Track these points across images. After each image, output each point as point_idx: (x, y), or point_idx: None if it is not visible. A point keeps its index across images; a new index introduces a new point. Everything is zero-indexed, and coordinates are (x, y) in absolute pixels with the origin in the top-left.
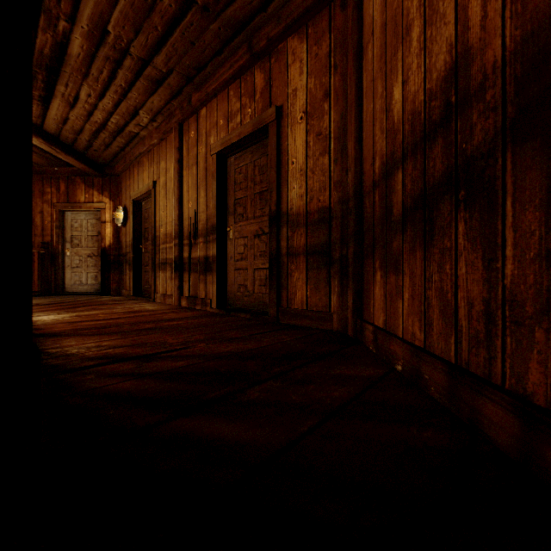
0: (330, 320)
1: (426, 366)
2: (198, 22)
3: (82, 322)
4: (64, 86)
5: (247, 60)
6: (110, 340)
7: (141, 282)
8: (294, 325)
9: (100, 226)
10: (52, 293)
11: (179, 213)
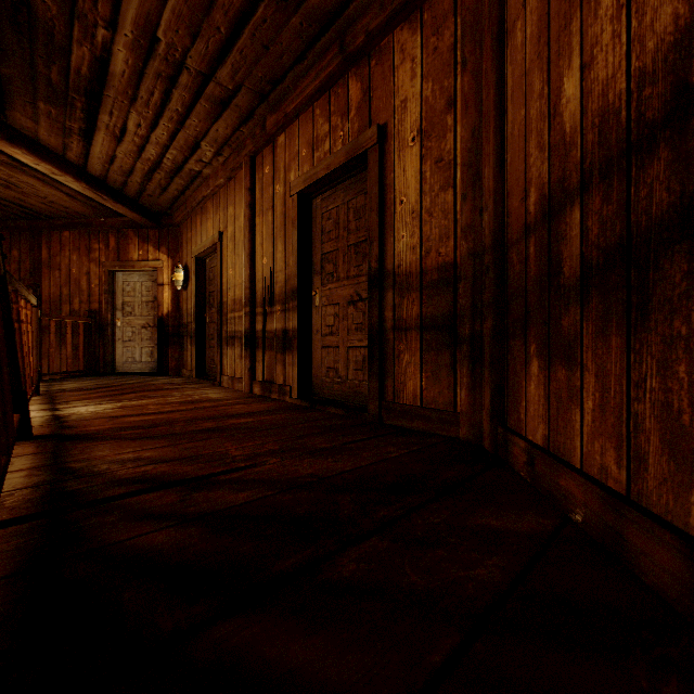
0: (455, 424)
1: (636, 531)
2: (273, 18)
3: (125, 417)
4: (108, 115)
5: (338, 65)
6: (154, 449)
7: (205, 360)
8: (404, 428)
9: (156, 290)
10: (101, 372)
11: (251, 272)
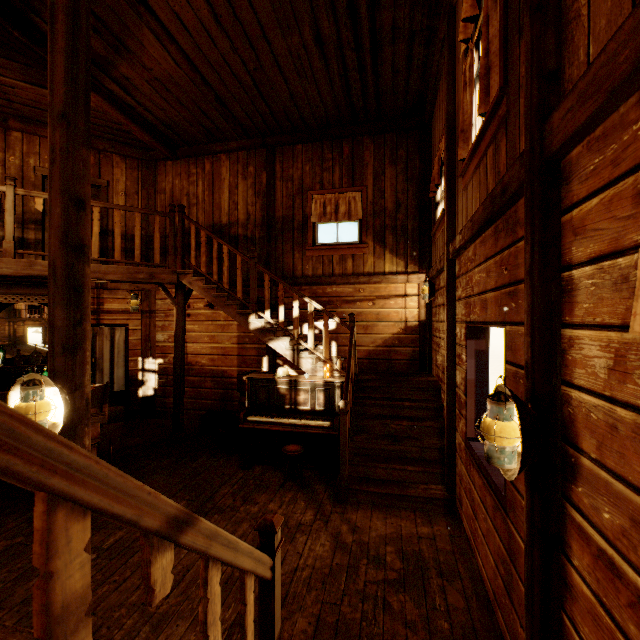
0: None
1: None
2: None
3: None
4: None
5: None
6: None
7: None
8: None
9: None
10: None
11: None
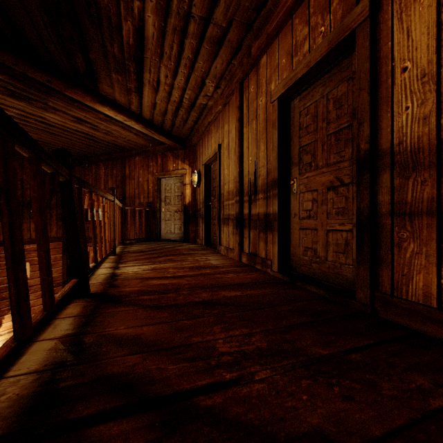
0: None
1: None
2: None
3: (151, 279)
4: (148, 73)
5: None
6: (155, 325)
7: (210, 234)
8: (412, 331)
9: (183, 188)
10: (153, 239)
11: (239, 170)
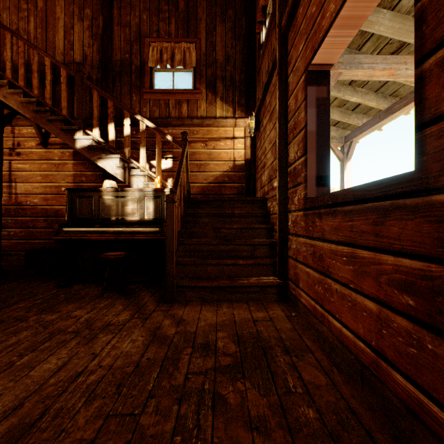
0: None
1: None
2: None
3: None
4: None
5: None
6: None
7: None
8: None
9: None
10: None
11: None
